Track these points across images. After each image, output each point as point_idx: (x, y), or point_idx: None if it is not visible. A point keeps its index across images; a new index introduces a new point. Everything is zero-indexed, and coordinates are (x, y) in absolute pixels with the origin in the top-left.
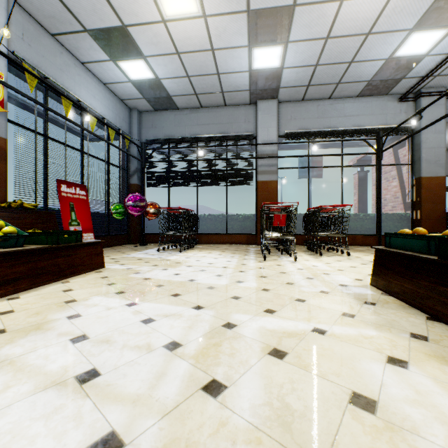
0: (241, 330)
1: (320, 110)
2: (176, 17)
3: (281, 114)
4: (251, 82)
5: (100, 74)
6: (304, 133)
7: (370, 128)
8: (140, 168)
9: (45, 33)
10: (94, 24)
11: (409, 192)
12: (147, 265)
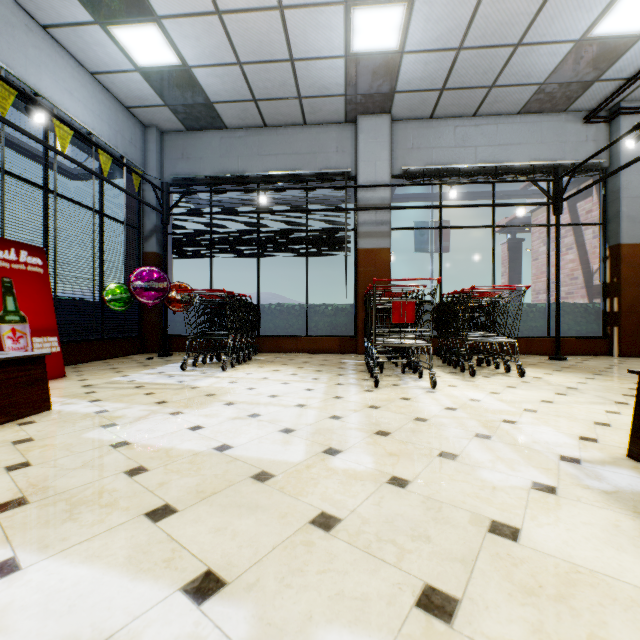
0: None
1: (459, 135)
2: None
3: (395, 140)
4: (348, 80)
5: (81, 53)
6: (433, 171)
7: (539, 165)
8: (162, 226)
9: None
10: None
11: (598, 268)
12: (144, 402)
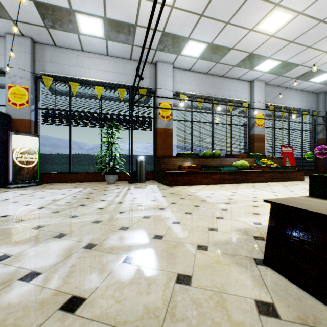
0: None
1: None
2: None
3: None
4: None
5: (298, 88)
6: None
7: None
8: (324, 128)
9: (274, 87)
10: (297, 75)
11: None
12: None
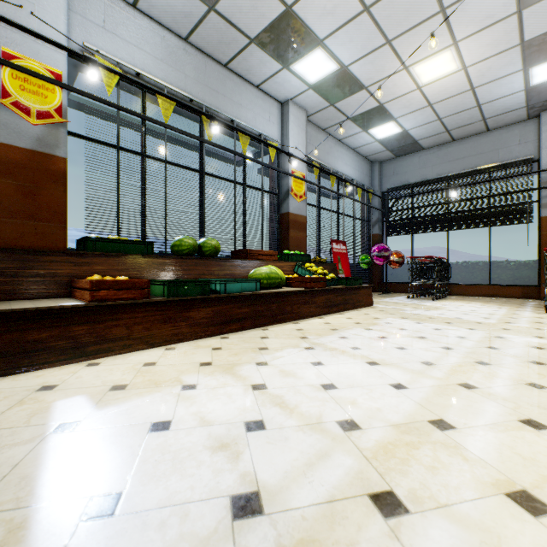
0: (510, 339)
1: None
2: (431, 81)
3: None
4: (529, 98)
5: (351, 143)
6: None
7: None
8: (380, 217)
9: (319, 131)
10: (355, 113)
11: None
12: (407, 307)
